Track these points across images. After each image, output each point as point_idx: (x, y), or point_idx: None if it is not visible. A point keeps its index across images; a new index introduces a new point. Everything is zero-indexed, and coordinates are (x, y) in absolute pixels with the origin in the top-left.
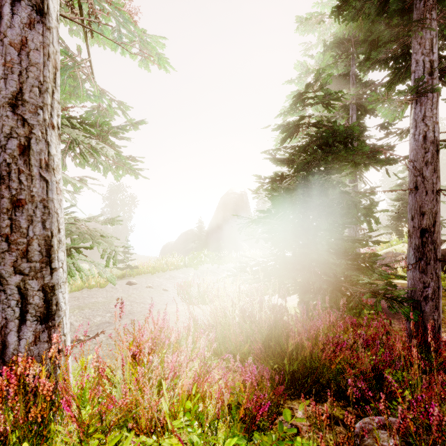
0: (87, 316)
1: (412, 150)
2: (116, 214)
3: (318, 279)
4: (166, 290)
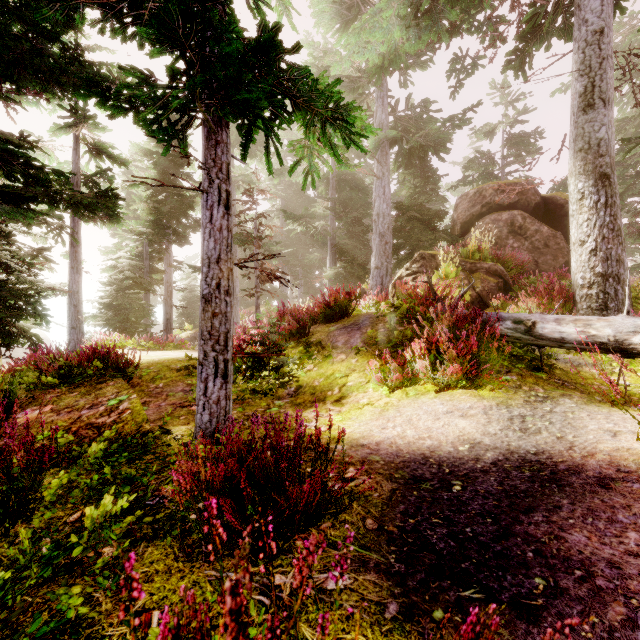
0: None
1: (165, 291)
2: None
3: None
4: None
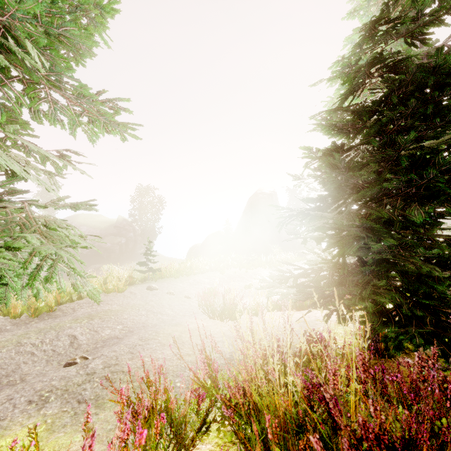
0: (95, 328)
1: None
2: (144, 215)
3: (403, 301)
4: (188, 297)
